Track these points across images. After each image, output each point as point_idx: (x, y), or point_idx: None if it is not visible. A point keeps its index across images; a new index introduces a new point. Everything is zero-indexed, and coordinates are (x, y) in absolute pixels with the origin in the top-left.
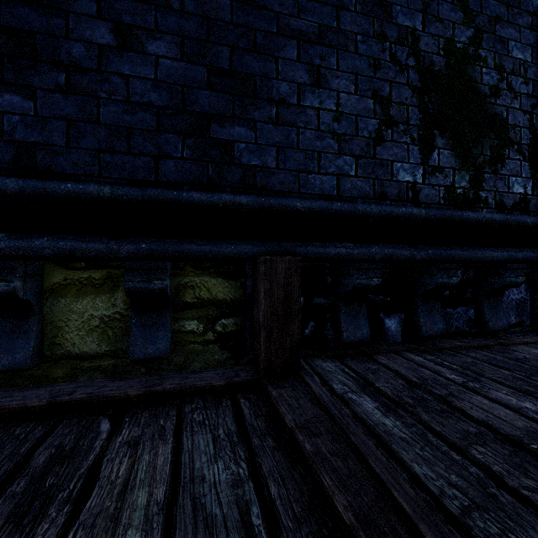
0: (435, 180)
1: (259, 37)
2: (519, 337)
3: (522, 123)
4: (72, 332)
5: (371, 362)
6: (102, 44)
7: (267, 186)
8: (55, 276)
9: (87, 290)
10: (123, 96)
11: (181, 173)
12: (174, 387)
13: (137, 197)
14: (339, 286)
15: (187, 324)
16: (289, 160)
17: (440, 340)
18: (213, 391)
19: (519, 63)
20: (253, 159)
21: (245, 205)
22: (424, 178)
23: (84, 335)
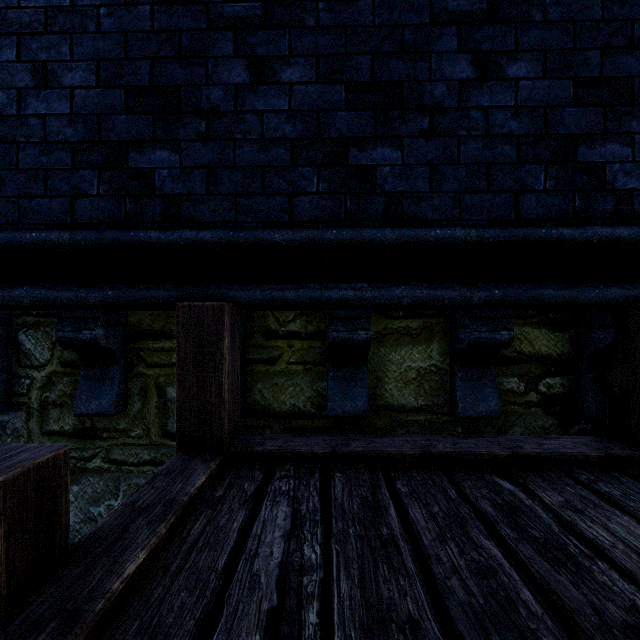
0: None
1: (637, 28)
2: None
3: None
4: (391, 383)
5: None
6: (461, 80)
7: None
8: (375, 325)
9: (404, 340)
10: (483, 130)
11: (544, 208)
12: (542, 452)
13: (503, 239)
14: None
15: (505, 382)
16: None
17: None
18: (588, 462)
19: None
20: (629, 181)
21: (625, 239)
22: None
23: (402, 387)
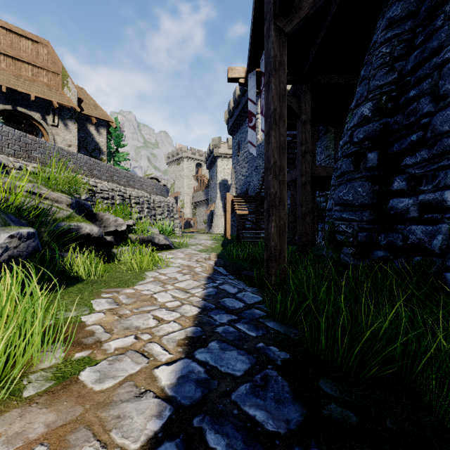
0: None
1: None
2: None
3: None
4: None
5: None
6: None
7: None
8: None
9: None
10: None
11: None
12: None
13: None
14: None
15: None
16: None
17: None
18: None
19: None
20: None
21: None
22: None
23: None
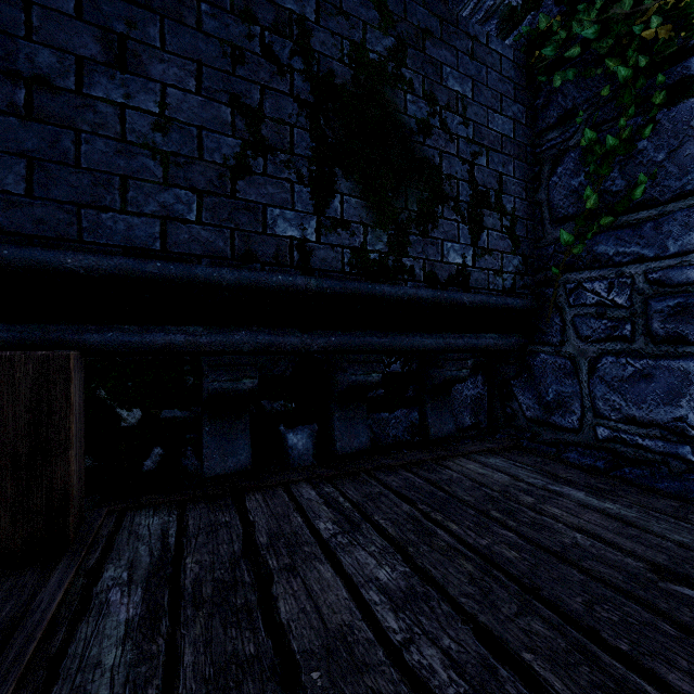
0: (337, 238)
1: None
2: (467, 445)
3: (460, 175)
4: None
5: (231, 509)
6: None
7: (5, 225)
8: None
9: None
10: None
11: None
12: None
13: None
14: (202, 390)
15: None
16: (58, 183)
17: (364, 458)
18: None
19: (457, 97)
20: None
21: None
22: (320, 234)
23: None
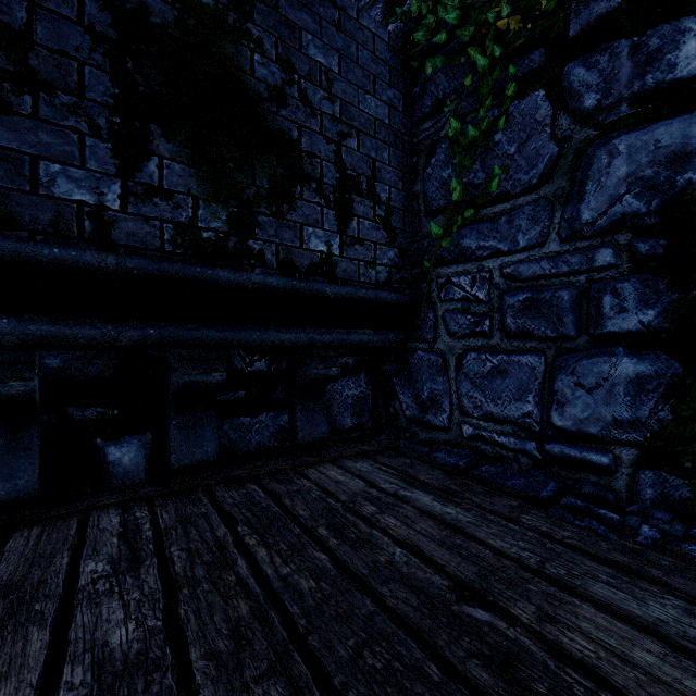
0: (154, 209)
1: None
2: (342, 448)
3: (324, 155)
4: None
5: None
6: None
7: None
8: None
9: None
10: None
11: None
12: None
13: None
14: None
15: None
16: None
17: (213, 471)
18: None
19: (320, 69)
20: None
21: None
22: (127, 202)
23: None
